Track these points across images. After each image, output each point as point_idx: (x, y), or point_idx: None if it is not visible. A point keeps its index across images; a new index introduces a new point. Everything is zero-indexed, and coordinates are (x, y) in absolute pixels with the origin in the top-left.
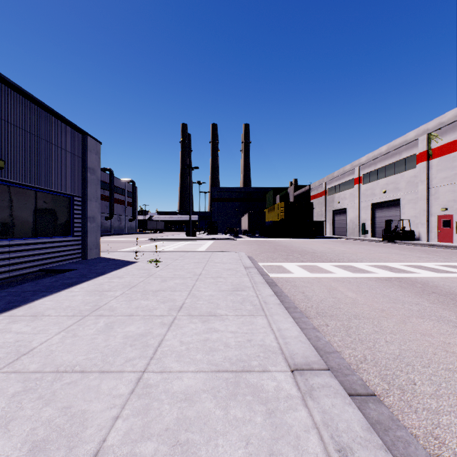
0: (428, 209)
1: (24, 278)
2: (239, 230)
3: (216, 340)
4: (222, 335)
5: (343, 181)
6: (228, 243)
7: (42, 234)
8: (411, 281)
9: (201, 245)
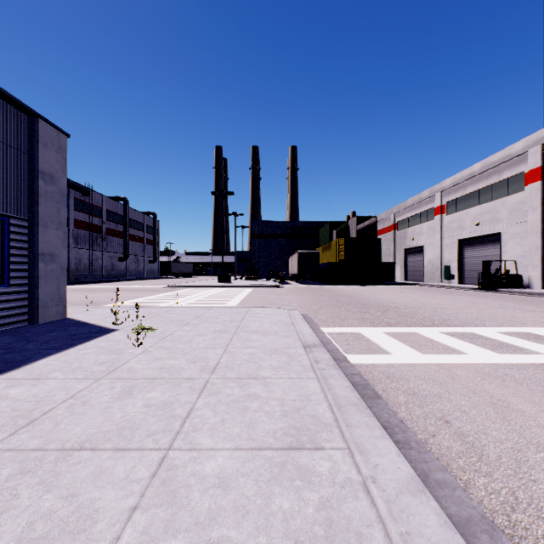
0: (542, 246)
1: None
2: (285, 274)
3: None
4: None
5: (418, 212)
6: (272, 292)
7: None
8: None
9: (234, 294)
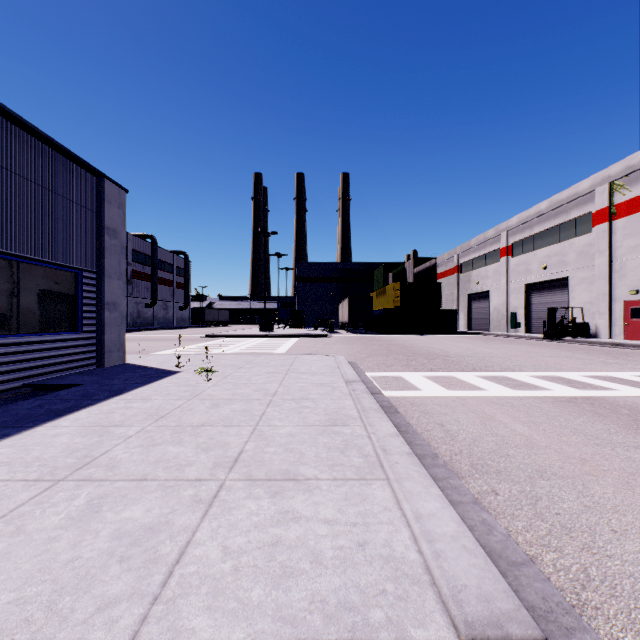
0: (609, 292)
1: None
2: (335, 322)
3: (296, 543)
4: (307, 529)
5: (483, 253)
6: (320, 342)
7: (29, 329)
8: (610, 404)
9: (280, 344)
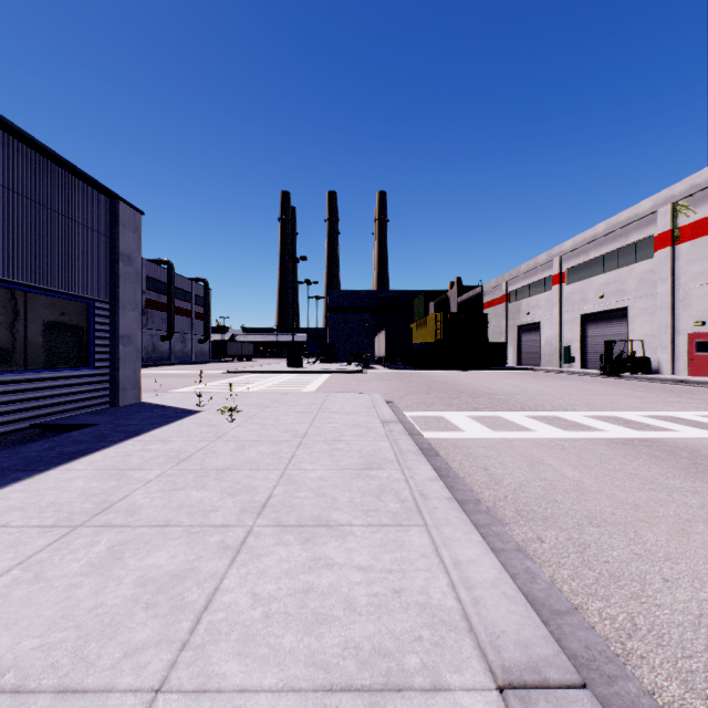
0: (672, 324)
1: (1, 441)
2: (371, 356)
3: (328, 590)
4: (340, 576)
5: (534, 280)
6: (354, 378)
7: (37, 365)
8: (669, 446)
9: (309, 381)
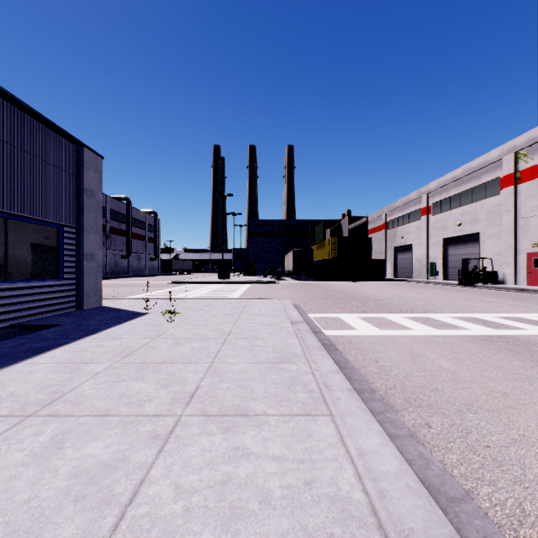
0: (515, 245)
1: None
2: (282, 271)
3: (245, 482)
4: (257, 467)
5: (407, 212)
6: (269, 287)
7: (16, 277)
8: (522, 342)
9: (234, 289)
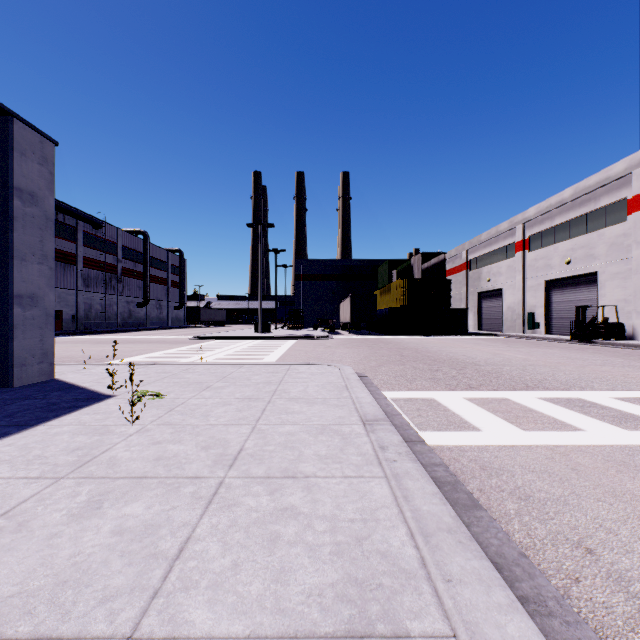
0: None
1: None
2: (336, 322)
3: None
4: None
5: (495, 248)
6: (320, 345)
7: None
8: None
9: (274, 347)
